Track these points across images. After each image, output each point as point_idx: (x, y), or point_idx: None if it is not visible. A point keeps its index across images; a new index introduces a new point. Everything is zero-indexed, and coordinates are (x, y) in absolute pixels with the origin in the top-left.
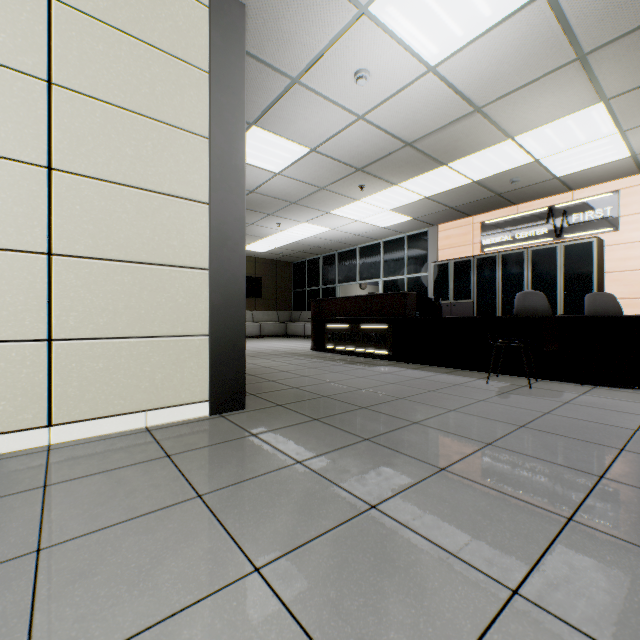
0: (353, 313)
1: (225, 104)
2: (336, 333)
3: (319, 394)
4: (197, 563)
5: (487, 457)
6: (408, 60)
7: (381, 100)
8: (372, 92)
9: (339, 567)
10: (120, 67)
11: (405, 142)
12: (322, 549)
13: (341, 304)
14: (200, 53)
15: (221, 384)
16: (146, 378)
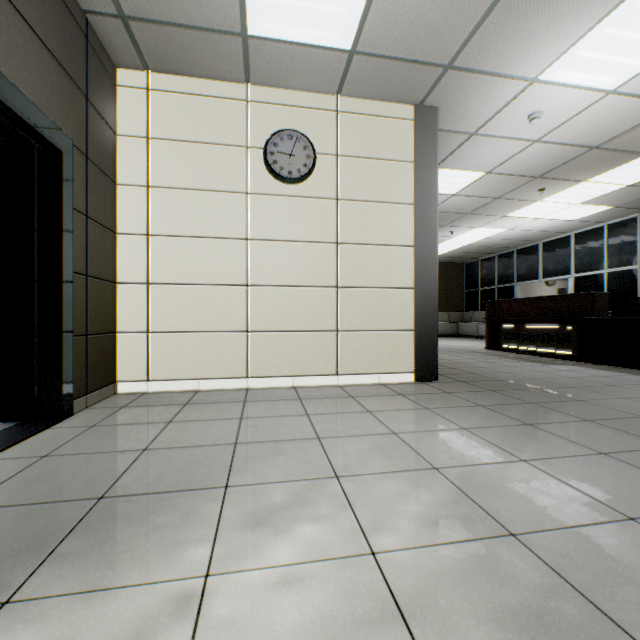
0: (531, 314)
1: (424, 179)
2: (512, 333)
3: (494, 378)
4: (436, 423)
5: (633, 421)
6: (582, 94)
7: (556, 125)
8: (546, 123)
9: (505, 434)
10: (367, 179)
11: (589, 147)
12: (496, 429)
13: (518, 305)
14: (408, 152)
15: (421, 362)
16: (379, 355)
